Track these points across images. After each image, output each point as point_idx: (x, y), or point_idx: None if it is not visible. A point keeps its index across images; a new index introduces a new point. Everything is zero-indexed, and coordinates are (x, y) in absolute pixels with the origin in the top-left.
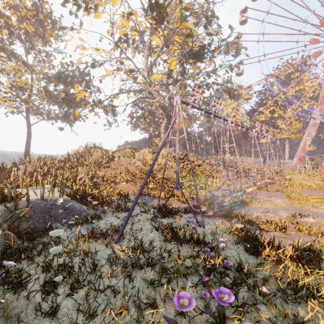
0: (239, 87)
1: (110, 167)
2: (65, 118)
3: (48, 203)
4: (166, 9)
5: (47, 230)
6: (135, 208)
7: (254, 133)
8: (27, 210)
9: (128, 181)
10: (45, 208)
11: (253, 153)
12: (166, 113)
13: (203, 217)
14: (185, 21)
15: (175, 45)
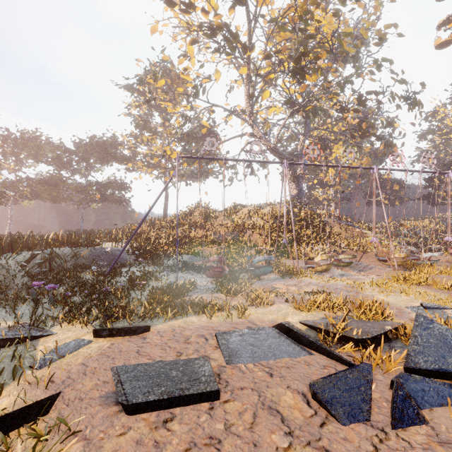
0: (423, 85)
1: (205, 228)
2: (197, 177)
3: (103, 250)
4: (253, 30)
5: (91, 266)
6: (165, 264)
7: (375, 172)
8: (88, 253)
9: (212, 244)
10: (99, 253)
11: (374, 204)
12: (279, 156)
13: (210, 278)
14: (283, 30)
15: (285, 63)
